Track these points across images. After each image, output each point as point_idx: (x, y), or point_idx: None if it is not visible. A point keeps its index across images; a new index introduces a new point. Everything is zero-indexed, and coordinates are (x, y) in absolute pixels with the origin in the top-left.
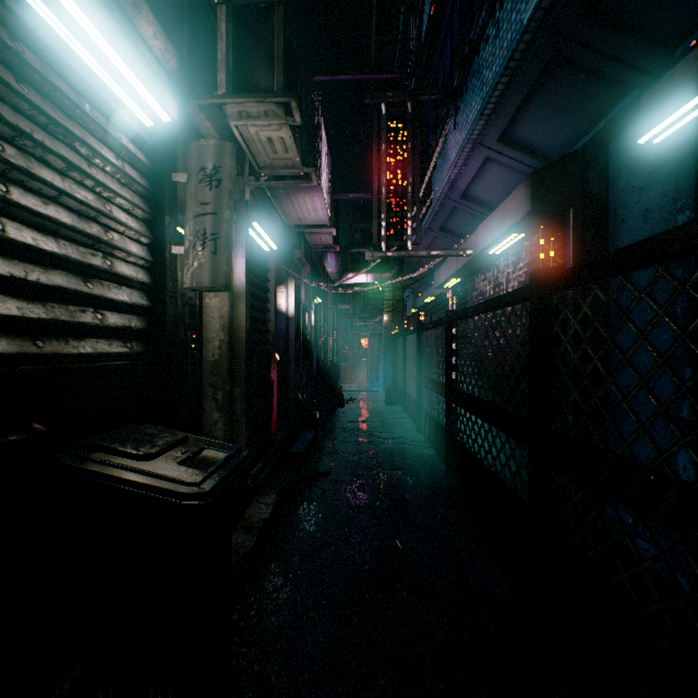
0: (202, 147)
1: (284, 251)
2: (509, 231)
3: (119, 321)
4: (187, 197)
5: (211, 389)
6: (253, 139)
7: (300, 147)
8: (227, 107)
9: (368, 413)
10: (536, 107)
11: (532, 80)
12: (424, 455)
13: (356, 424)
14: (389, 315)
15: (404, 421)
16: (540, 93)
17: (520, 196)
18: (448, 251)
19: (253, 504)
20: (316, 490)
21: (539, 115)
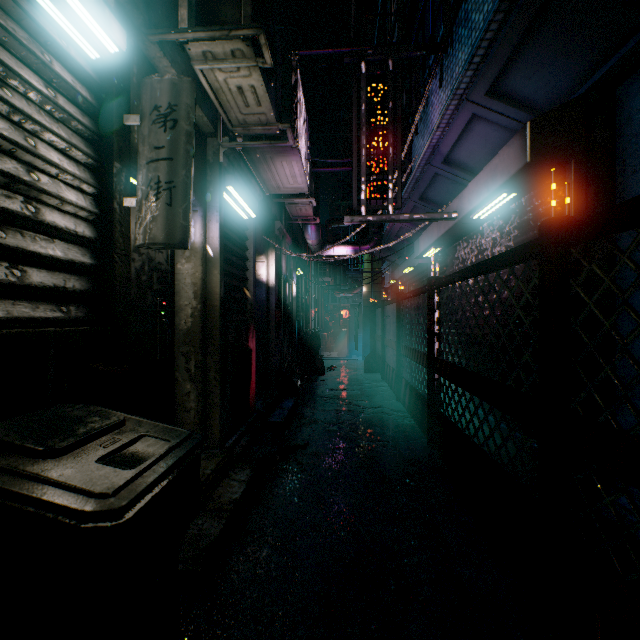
0: (155, 83)
1: (264, 221)
2: (499, 191)
3: (48, 280)
4: (139, 142)
5: (183, 359)
6: (222, 88)
7: (274, 101)
8: (189, 46)
9: (347, 381)
10: (532, 49)
11: (532, 13)
12: (405, 425)
13: (335, 392)
14: (368, 287)
15: (383, 389)
16: (539, 31)
17: (513, 150)
18: (432, 214)
19: (225, 481)
20: (293, 463)
21: (535, 58)
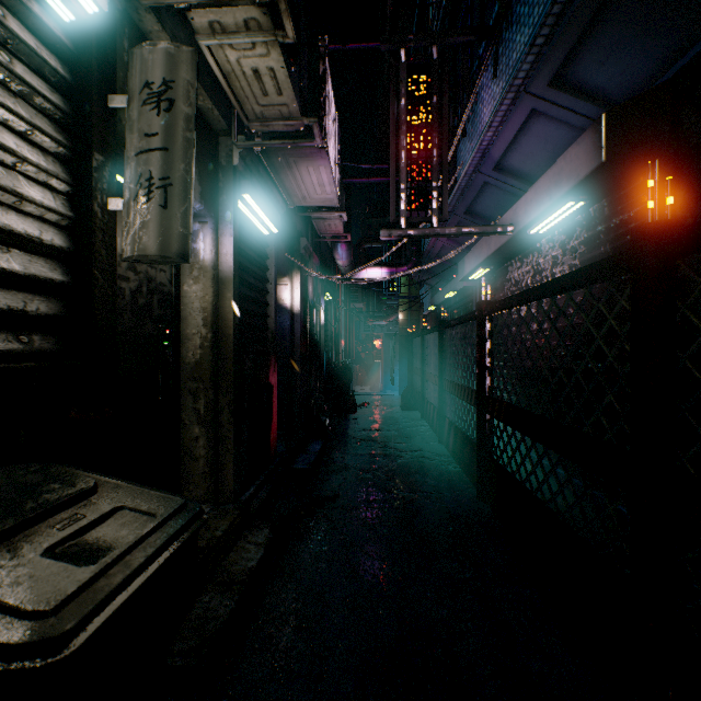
0: (146, 53)
1: (288, 239)
2: (564, 199)
3: None
4: (127, 129)
5: (190, 398)
6: (235, 71)
7: (298, 89)
8: (192, 14)
9: (382, 420)
10: (609, 26)
11: None
12: (449, 473)
13: (369, 433)
14: (405, 314)
15: (422, 430)
16: (618, 1)
17: (584, 149)
18: (484, 227)
19: (239, 544)
20: (321, 520)
21: (612, 38)
